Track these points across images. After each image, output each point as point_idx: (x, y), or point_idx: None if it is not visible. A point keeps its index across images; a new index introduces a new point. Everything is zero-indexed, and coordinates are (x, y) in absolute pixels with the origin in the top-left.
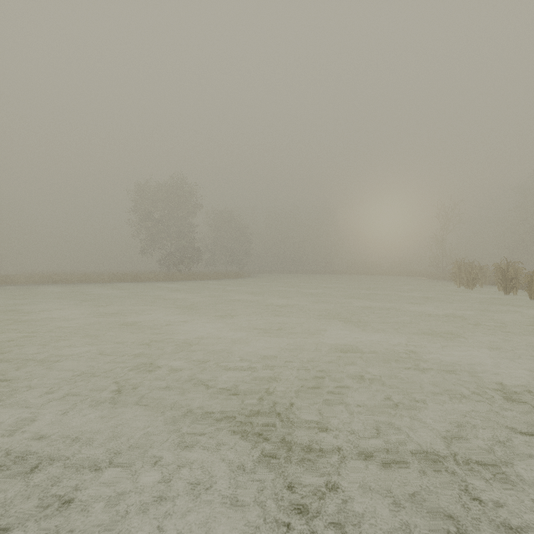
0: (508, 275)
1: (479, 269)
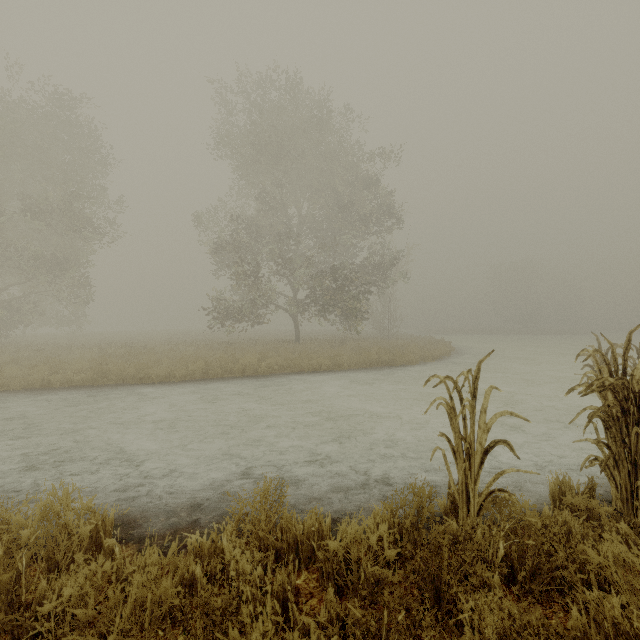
0: None
1: None
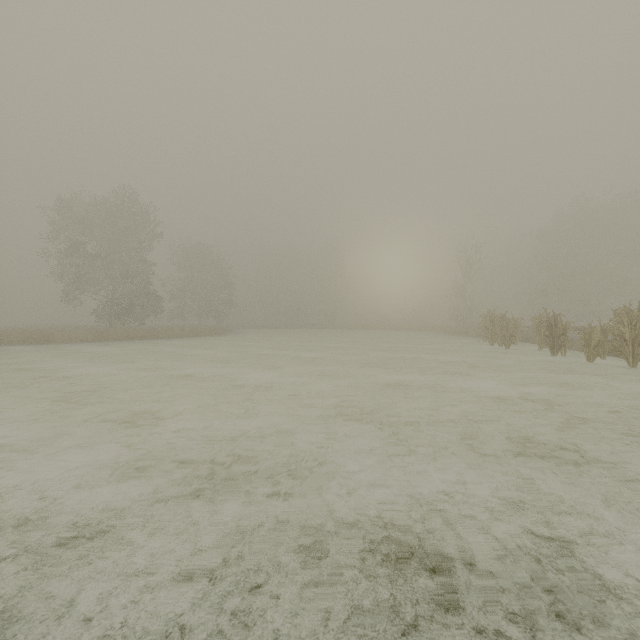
0: (556, 331)
1: (513, 323)
